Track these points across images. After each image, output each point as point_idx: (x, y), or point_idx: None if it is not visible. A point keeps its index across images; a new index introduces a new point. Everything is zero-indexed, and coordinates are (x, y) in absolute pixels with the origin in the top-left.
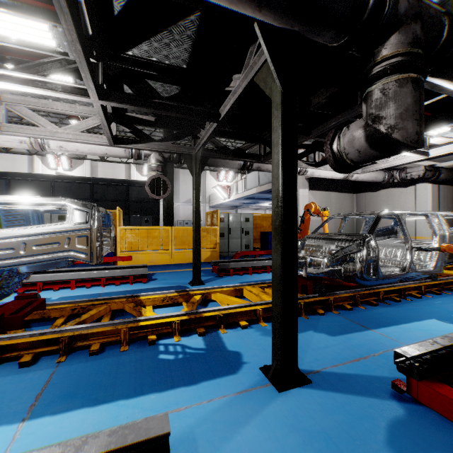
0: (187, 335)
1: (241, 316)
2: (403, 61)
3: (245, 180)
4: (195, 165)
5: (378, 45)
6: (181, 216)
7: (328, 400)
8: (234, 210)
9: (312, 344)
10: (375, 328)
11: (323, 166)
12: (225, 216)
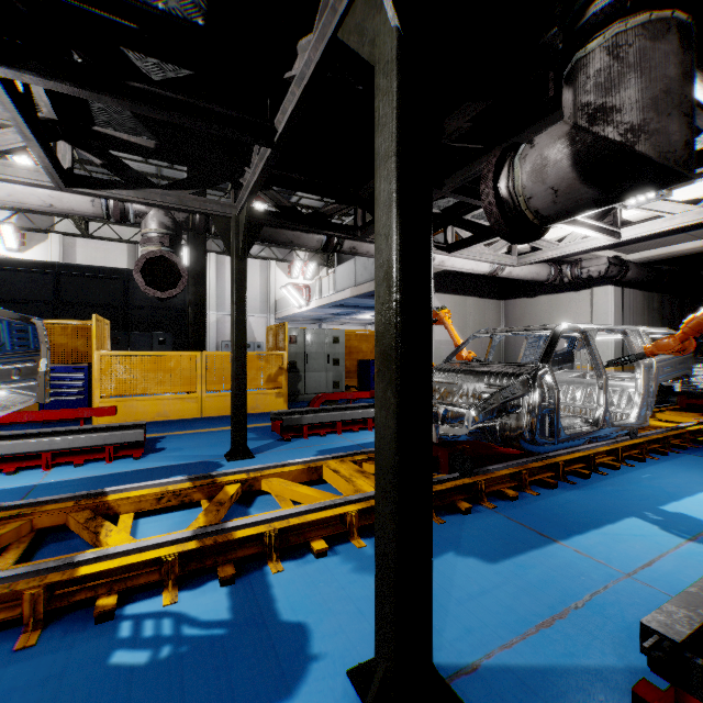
0: (194, 585)
1: (314, 527)
2: None
3: (333, 277)
4: (237, 238)
5: None
6: (228, 334)
7: None
8: (317, 325)
9: (455, 587)
10: (563, 538)
11: (459, 251)
12: (299, 334)
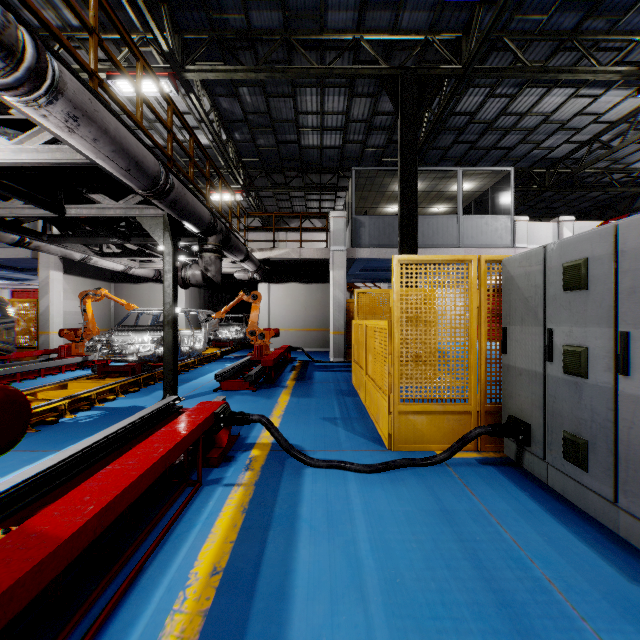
0: (75, 414)
1: (101, 395)
2: (218, 249)
3: None
4: None
5: (208, 236)
6: None
7: (197, 399)
8: None
9: None
10: (189, 382)
11: (111, 258)
12: None
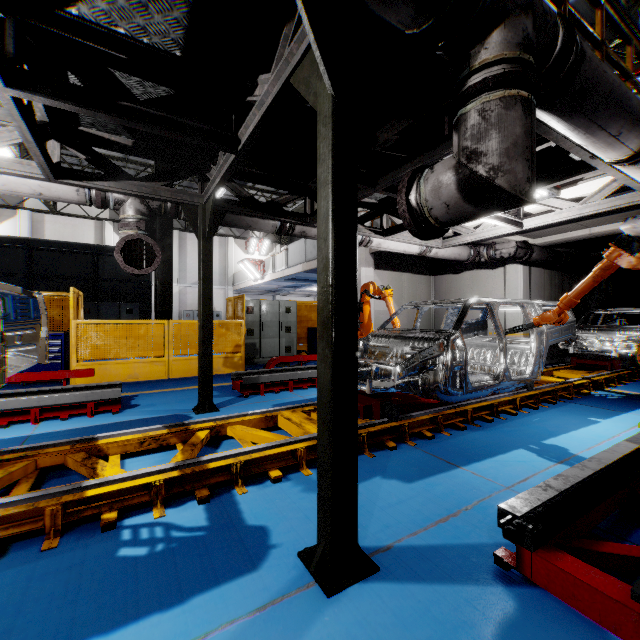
0: (177, 504)
1: (271, 461)
2: (511, 71)
3: (286, 253)
4: (203, 223)
5: (475, 43)
6: (189, 304)
7: (406, 599)
8: (271, 296)
9: (380, 499)
10: (465, 465)
11: (393, 235)
12: (255, 305)
